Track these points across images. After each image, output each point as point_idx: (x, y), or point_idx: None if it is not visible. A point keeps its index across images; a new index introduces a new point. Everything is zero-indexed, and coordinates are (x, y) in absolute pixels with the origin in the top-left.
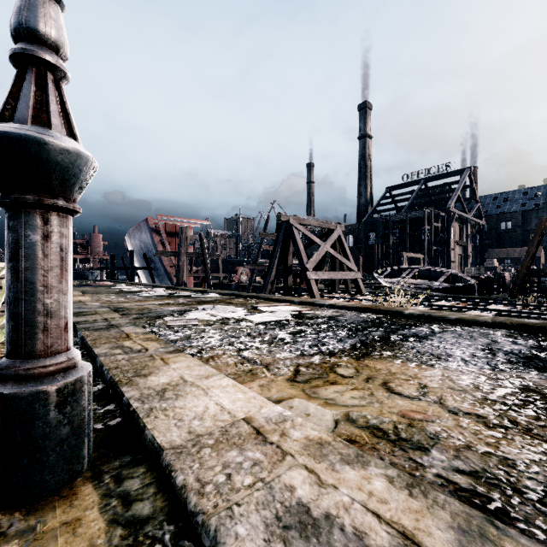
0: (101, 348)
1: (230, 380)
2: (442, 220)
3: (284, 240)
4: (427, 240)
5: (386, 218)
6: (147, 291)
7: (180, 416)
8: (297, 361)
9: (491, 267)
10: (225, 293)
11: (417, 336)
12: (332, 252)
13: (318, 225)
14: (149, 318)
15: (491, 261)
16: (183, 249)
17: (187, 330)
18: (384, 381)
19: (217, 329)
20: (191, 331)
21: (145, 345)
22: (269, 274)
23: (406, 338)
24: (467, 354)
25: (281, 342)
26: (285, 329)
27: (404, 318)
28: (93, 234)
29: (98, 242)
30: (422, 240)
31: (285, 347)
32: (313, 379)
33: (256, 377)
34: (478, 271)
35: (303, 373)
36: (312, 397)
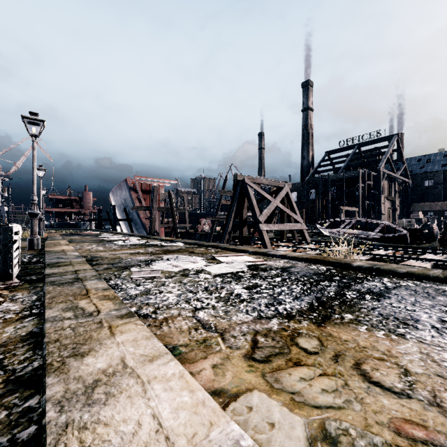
0: (54, 309)
1: (177, 366)
2: (373, 178)
3: (239, 197)
4: (361, 196)
5: (326, 177)
6: (124, 239)
7: (99, 445)
8: (255, 326)
9: (417, 218)
10: (189, 242)
11: (372, 292)
12: (281, 207)
13: (269, 183)
14: (117, 268)
15: (416, 213)
16: (155, 205)
17: (148, 283)
18: (355, 361)
19: (177, 282)
20: (151, 284)
21: (99, 306)
22: (227, 226)
23: (362, 296)
24: (434, 318)
25: (237, 299)
26: (241, 283)
27: (353, 270)
28: (85, 192)
29: (89, 198)
30: (356, 196)
31: (241, 306)
32: (273, 356)
33: (210, 351)
34: (409, 223)
35: (262, 345)
36: (274, 388)
